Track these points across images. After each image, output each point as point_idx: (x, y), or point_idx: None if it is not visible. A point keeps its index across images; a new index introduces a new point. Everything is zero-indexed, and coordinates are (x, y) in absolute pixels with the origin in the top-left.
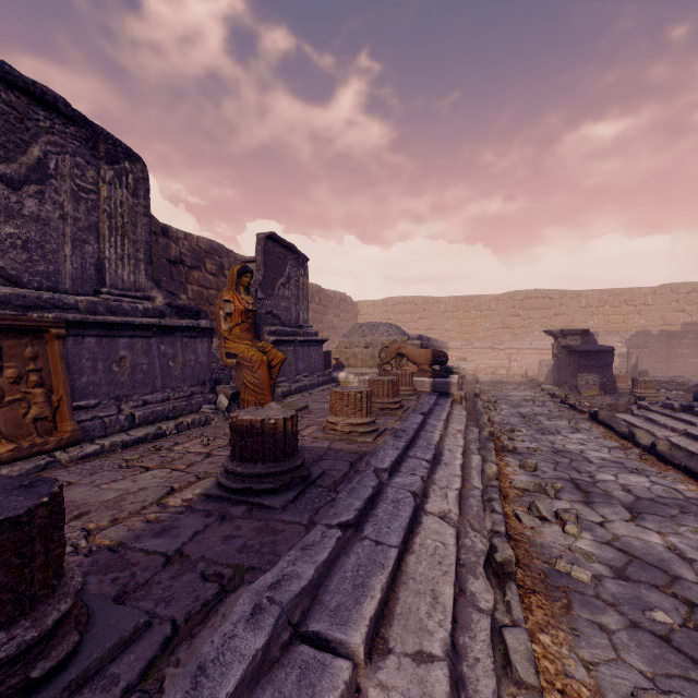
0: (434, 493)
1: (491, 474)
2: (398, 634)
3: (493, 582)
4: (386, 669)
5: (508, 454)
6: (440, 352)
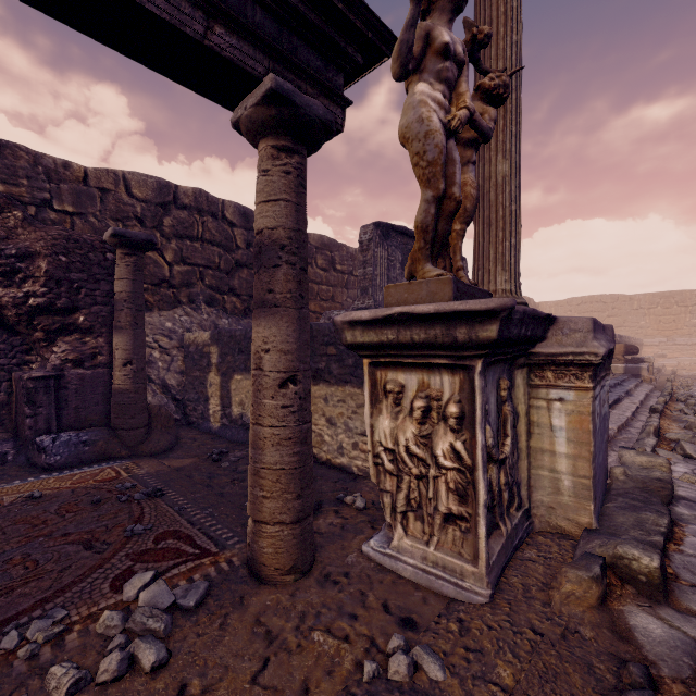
0: (627, 400)
1: (661, 401)
2: (617, 409)
3: (650, 413)
4: (614, 410)
5: (680, 402)
6: (631, 346)
